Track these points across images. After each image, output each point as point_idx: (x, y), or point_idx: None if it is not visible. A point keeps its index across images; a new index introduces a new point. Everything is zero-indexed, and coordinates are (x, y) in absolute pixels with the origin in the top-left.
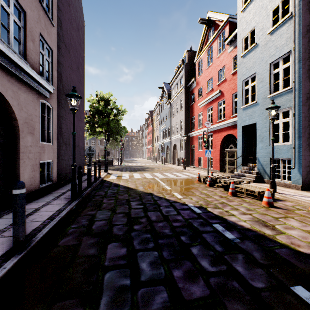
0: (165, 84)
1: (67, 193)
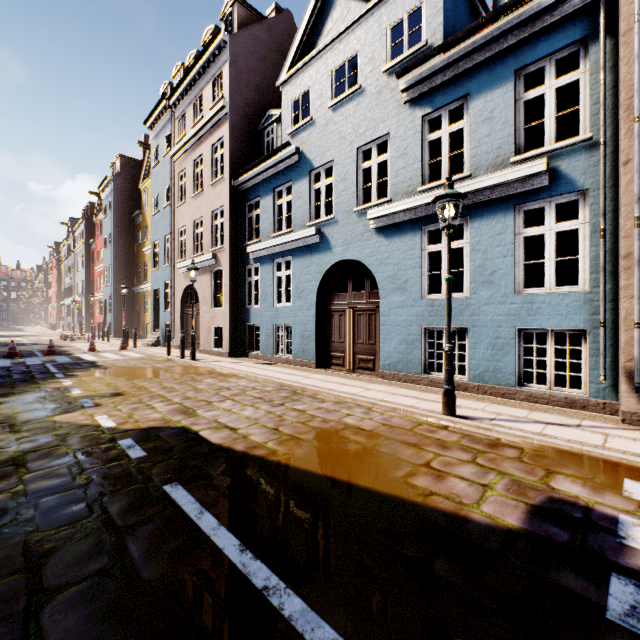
0: (73, 220)
1: None
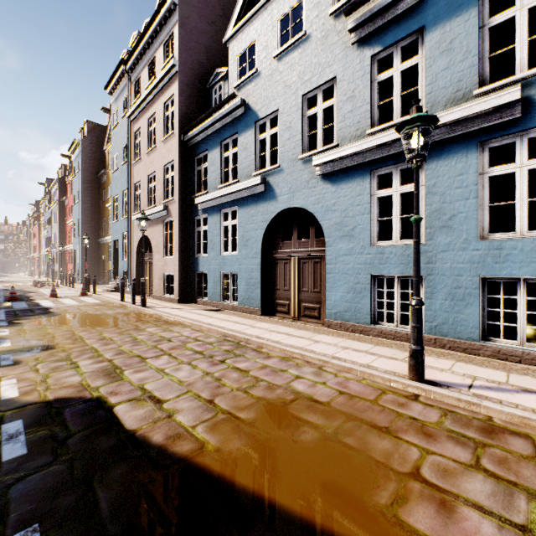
0: (50, 181)
1: None
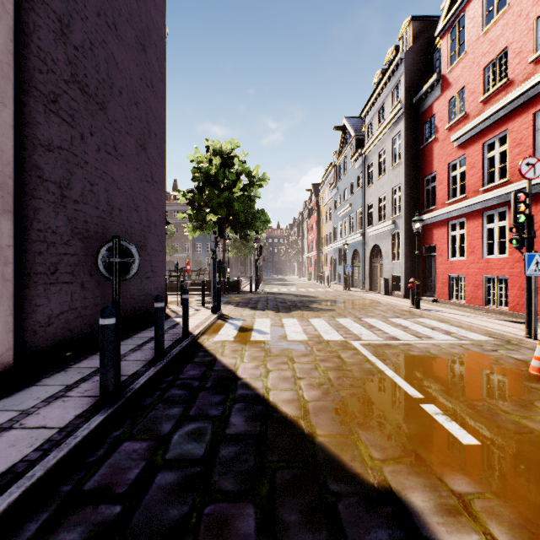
0: (350, 119)
1: None
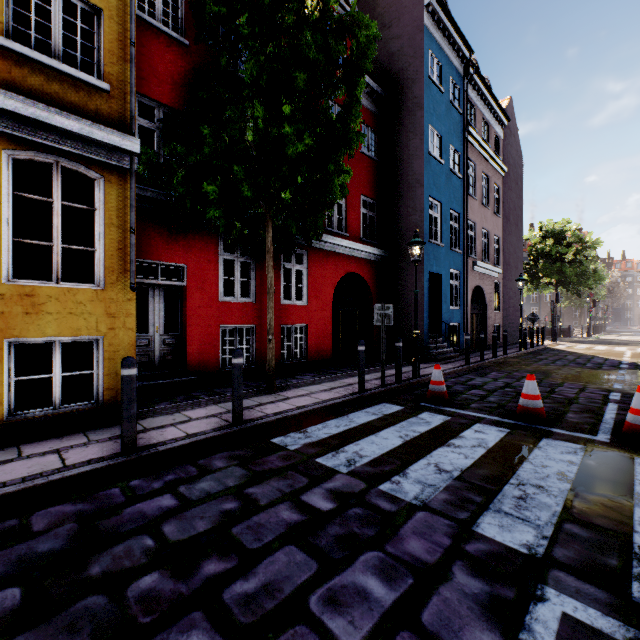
0: None
1: (513, 348)
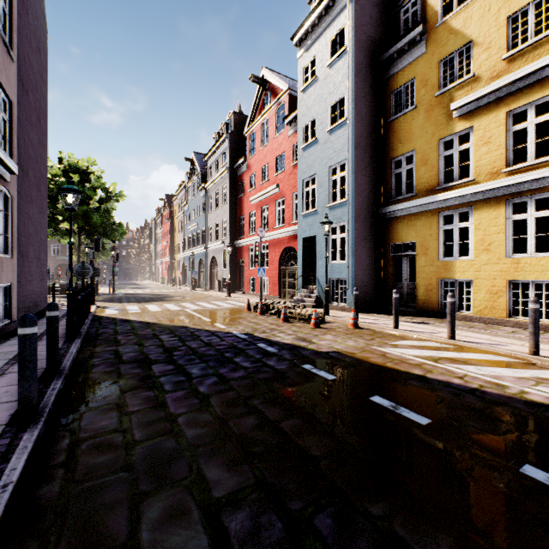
0: (197, 155)
1: None
